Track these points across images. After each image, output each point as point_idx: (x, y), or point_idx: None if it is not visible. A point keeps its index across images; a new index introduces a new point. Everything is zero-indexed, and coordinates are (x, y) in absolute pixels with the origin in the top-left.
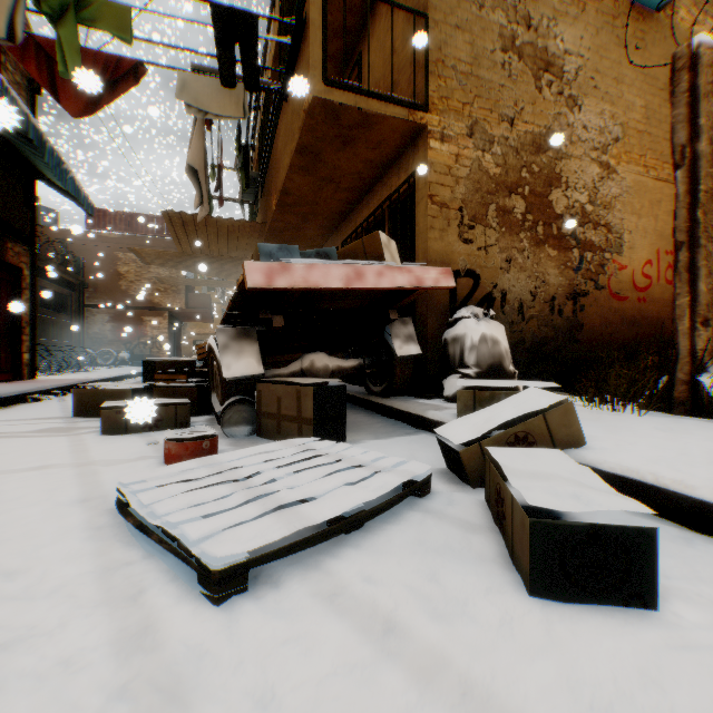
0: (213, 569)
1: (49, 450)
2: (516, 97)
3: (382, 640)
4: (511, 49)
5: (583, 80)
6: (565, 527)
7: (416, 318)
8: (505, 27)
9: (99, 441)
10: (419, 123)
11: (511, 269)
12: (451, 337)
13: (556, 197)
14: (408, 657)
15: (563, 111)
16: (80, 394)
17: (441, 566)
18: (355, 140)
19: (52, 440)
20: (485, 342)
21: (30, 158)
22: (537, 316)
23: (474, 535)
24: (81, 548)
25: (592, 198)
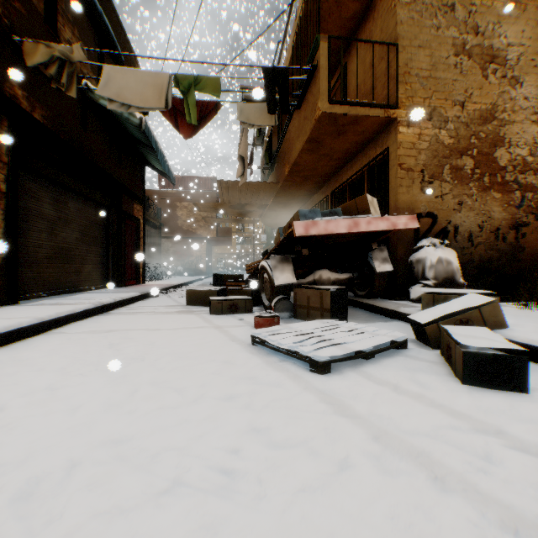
0: (319, 361)
1: (193, 320)
2: (465, 86)
3: (394, 390)
4: (461, 52)
5: (523, 63)
6: (479, 355)
7: (388, 246)
8: (456, 38)
9: (212, 317)
10: (391, 117)
11: (461, 209)
12: (415, 259)
13: (499, 154)
14: (406, 393)
15: (505, 90)
16: (189, 293)
17: (417, 373)
18: (347, 132)
19: (189, 316)
20: (440, 263)
21: (145, 155)
22: (483, 243)
23: (433, 365)
24: (252, 355)
25: (531, 151)
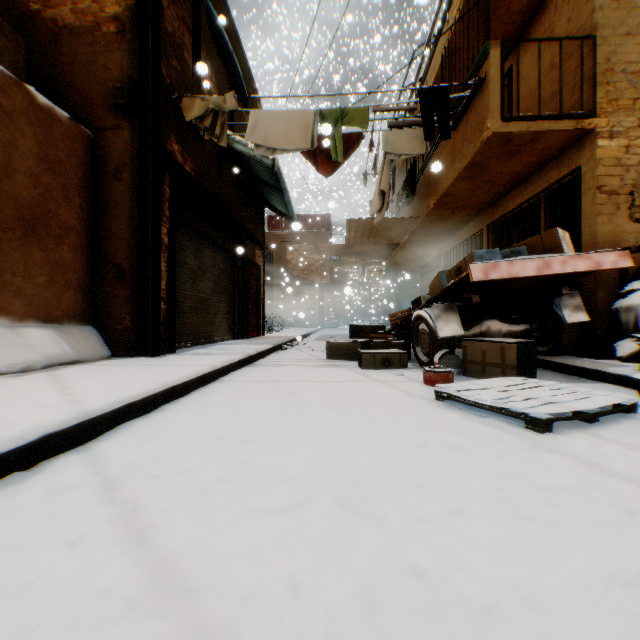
0: (540, 418)
1: (348, 374)
2: None
3: None
4: None
5: None
6: None
7: (579, 290)
8: None
9: (366, 372)
10: (585, 128)
11: None
12: (622, 306)
13: None
14: None
15: None
16: (329, 345)
17: None
18: (520, 152)
19: (339, 370)
20: None
21: (267, 197)
22: None
23: None
24: (446, 411)
25: None
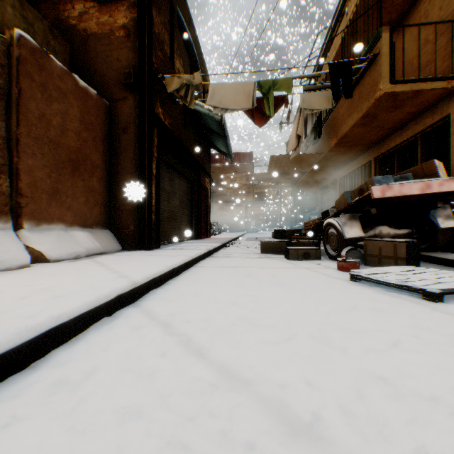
0: (434, 292)
1: (280, 263)
2: None
3: None
4: None
5: None
6: None
7: (448, 204)
8: None
9: (292, 262)
10: (453, 86)
11: None
12: None
13: None
14: None
15: None
16: (262, 244)
17: None
18: (403, 105)
19: (273, 260)
20: None
21: (214, 141)
22: None
23: None
24: (361, 287)
25: None
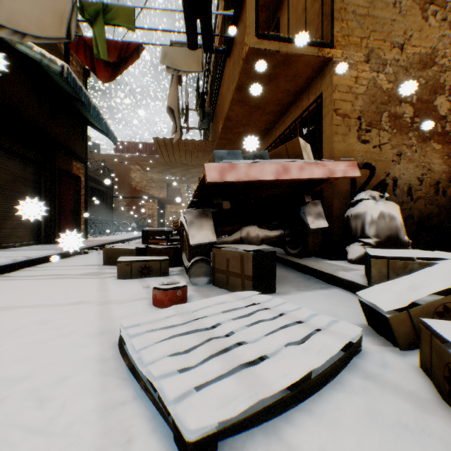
0: (187, 440)
1: (86, 289)
2: (404, 28)
3: None
4: None
5: None
6: None
7: (322, 200)
8: None
9: (115, 283)
10: (326, 57)
11: (401, 160)
12: (353, 214)
13: (439, 102)
14: None
15: (445, 34)
16: (106, 251)
17: None
18: (277, 76)
19: (89, 281)
20: (382, 218)
21: (83, 113)
22: (423, 197)
23: (426, 413)
24: (91, 382)
25: None
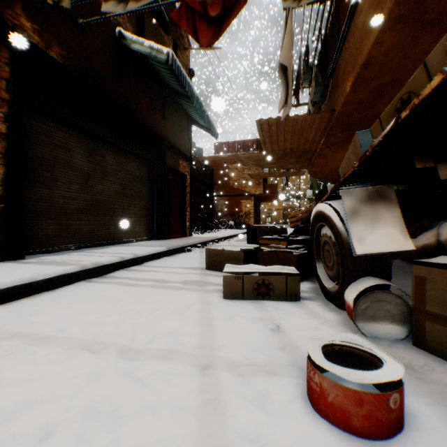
0: None
1: (182, 314)
2: None
3: None
4: None
5: None
6: None
7: None
8: None
9: (221, 307)
10: None
11: None
12: None
13: None
14: None
15: None
16: (209, 253)
17: None
18: None
19: (188, 297)
20: None
21: (188, 111)
22: None
23: None
24: None
25: None
